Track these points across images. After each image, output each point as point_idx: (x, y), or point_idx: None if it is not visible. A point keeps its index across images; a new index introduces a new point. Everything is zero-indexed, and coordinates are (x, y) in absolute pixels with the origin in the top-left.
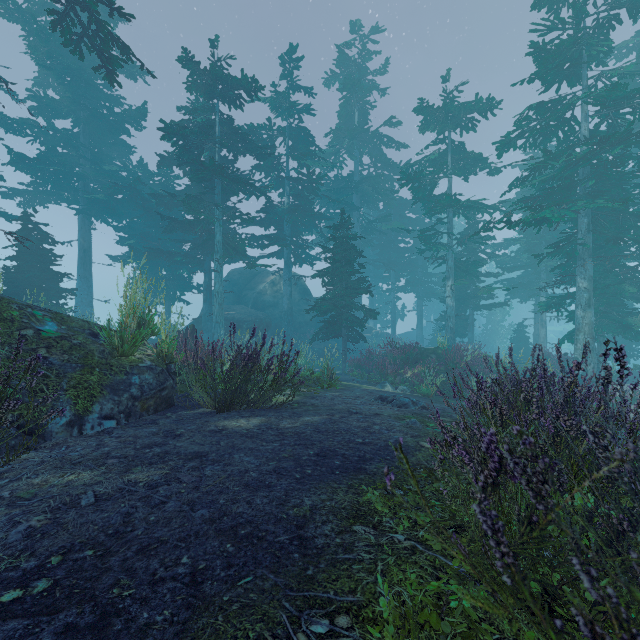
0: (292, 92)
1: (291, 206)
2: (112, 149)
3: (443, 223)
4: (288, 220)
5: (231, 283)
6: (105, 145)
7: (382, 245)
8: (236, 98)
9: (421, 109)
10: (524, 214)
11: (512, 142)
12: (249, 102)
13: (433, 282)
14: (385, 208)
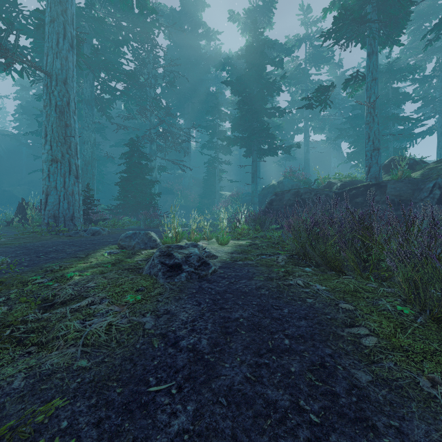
0: None
1: None
2: None
3: None
4: None
5: None
6: None
7: None
8: None
9: None
10: None
11: None
12: None
13: None
14: None
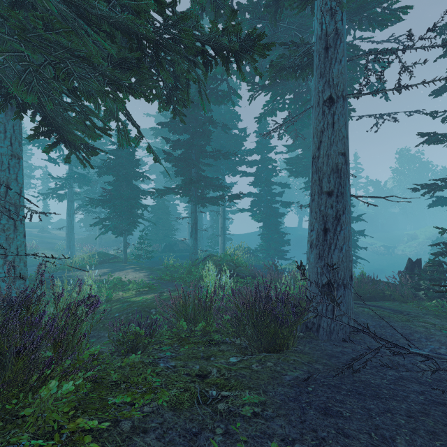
0: None
1: None
2: None
3: None
4: None
5: None
6: None
7: None
8: None
9: None
10: None
11: None
12: None
13: None
14: None
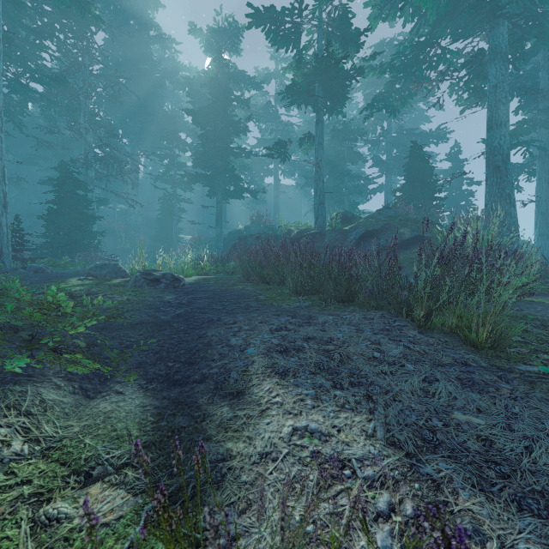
0: None
1: None
2: None
3: None
4: None
5: None
6: None
7: None
8: None
9: None
10: None
11: None
12: None
13: None
14: None
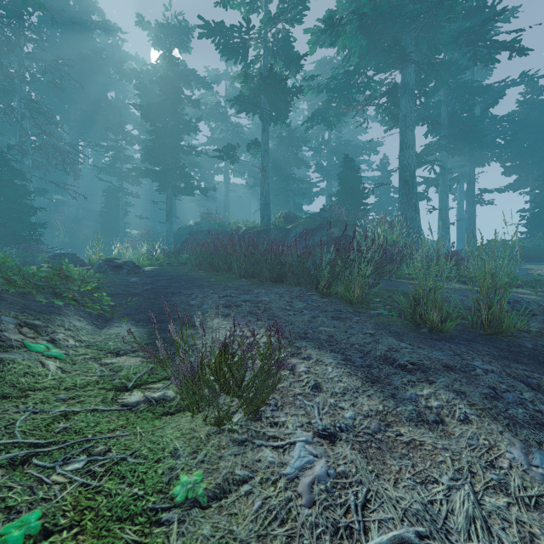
0: None
1: None
2: None
3: None
4: None
5: None
6: None
7: None
8: None
9: None
10: None
11: None
12: None
13: None
14: None
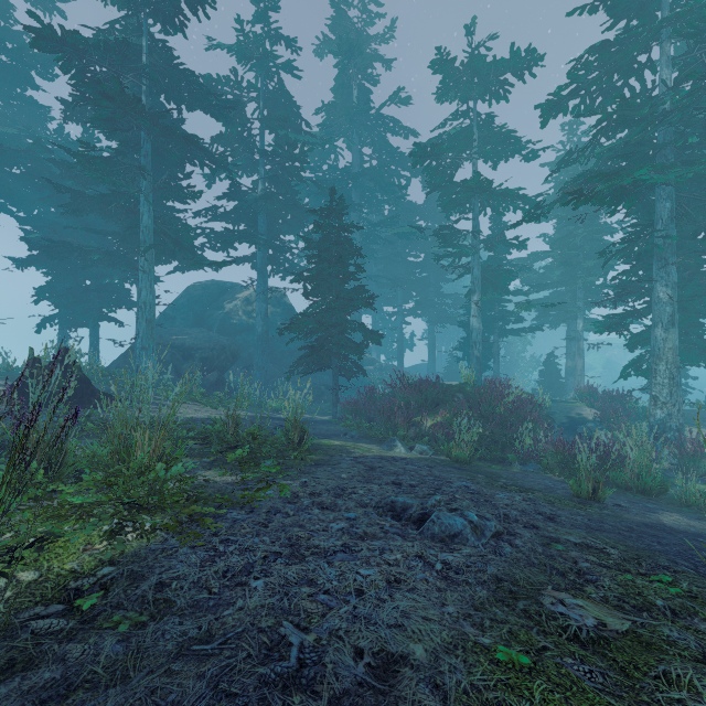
0: (270, 46)
1: (266, 192)
2: (19, 112)
3: (467, 219)
4: (260, 210)
5: (191, 300)
6: (2, 101)
7: (387, 258)
8: (174, 15)
9: (439, 64)
10: (559, 219)
11: (563, 103)
12: (208, 49)
13: (447, 304)
14: (391, 214)
